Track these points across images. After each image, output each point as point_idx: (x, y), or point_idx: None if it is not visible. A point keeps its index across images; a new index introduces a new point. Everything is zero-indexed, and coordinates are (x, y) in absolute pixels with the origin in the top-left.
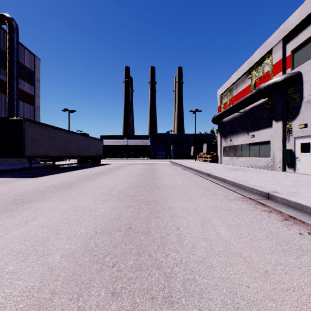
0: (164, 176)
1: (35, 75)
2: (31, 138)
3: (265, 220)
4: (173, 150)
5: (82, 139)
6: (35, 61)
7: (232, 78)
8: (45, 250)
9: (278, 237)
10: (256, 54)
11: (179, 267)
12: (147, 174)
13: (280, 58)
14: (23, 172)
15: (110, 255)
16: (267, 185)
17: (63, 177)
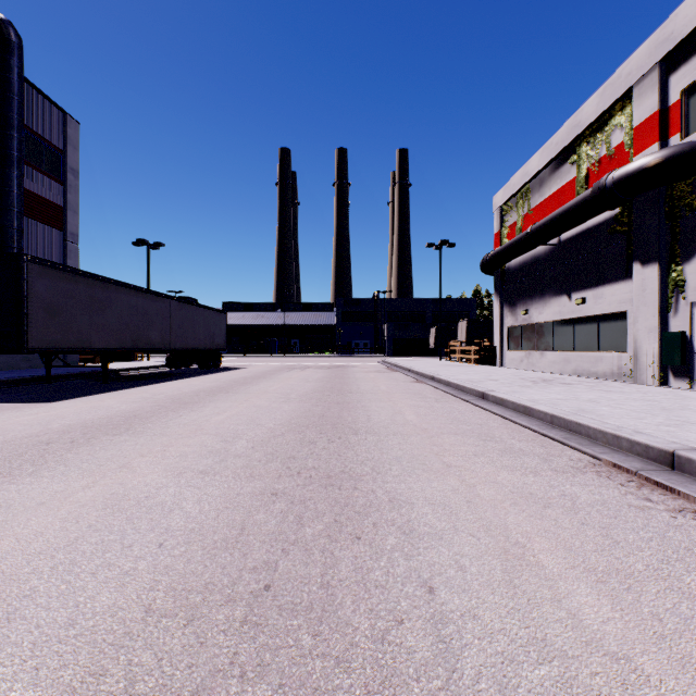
0: (372, 399)
1: (66, 158)
2: (44, 304)
3: None
4: (388, 337)
5: (175, 310)
6: (66, 127)
7: (529, 166)
8: None
9: None
10: (592, 104)
11: None
12: (329, 394)
13: (653, 110)
14: (26, 389)
15: None
16: (651, 427)
17: (120, 400)
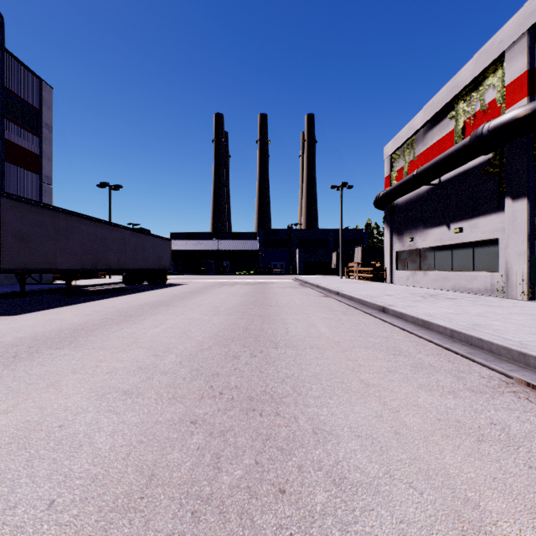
0: (289, 312)
1: (42, 116)
2: (15, 232)
3: None
4: (299, 259)
5: (129, 237)
6: (42, 91)
7: (414, 122)
8: None
9: None
10: (468, 69)
11: None
12: (252, 307)
13: (522, 70)
14: (2, 302)
15: None
16: None
17: (75, 313)
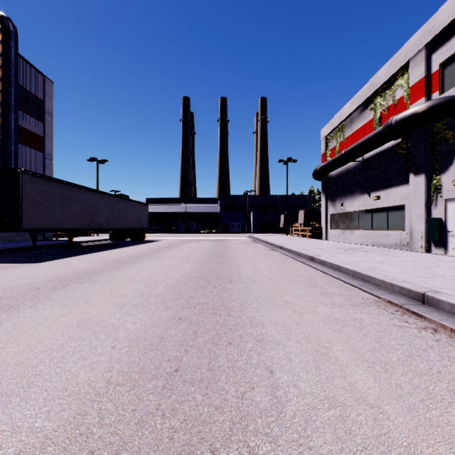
0: (242, 261)
1: (45, 105)
2: (33, 200)
3: (432, 350)
4: (253, 220)
5: (116, 203)
6: (45, 85)
7: (343, 111)
8: None
9: None
10: (383, 72)
11: None
12: (214, 257)
13: (421, 76)
14: (21, 254)
15: (125, 453)
16: (414, 278)
17: (81, 261)
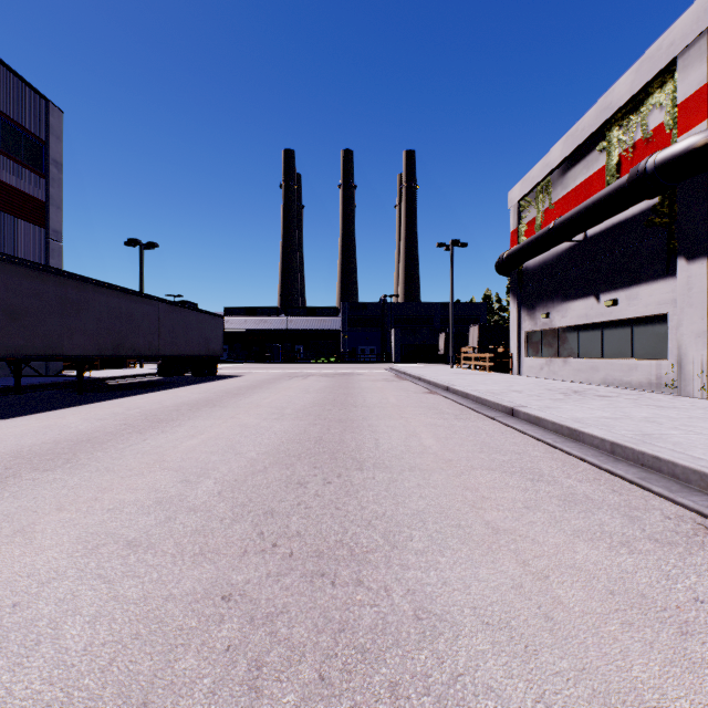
0: (380, 415)
1: (48, 149)
2: (3, 305)
3: None
4: (395, 343)
5: (165, 313)
6: (48, 116)
7: (550, 157)
8: None
9: None
10: (625, 83)
11: None
12: (330, 408)
13: (701, 82)
14: None
15: None
16: None
17: (84, 417)
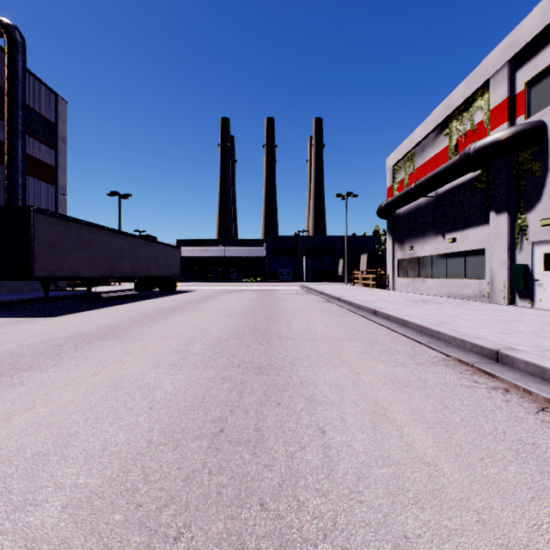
0: (292, 314)
1: (57, 129)
2: (46, 243)
3: (500, 411)
4: (306, 266)
5: (142, 246)
6: (57, 106)
7: (413, 136)
8: (29, 492)
9: (540, 455)
10: (460, 91)
11: (331, 541)
12: (260, 311)
13: (504, 97)
14: (31, 307)
15: (173, 506)
16: (489, 334)
17: (104, 315)
